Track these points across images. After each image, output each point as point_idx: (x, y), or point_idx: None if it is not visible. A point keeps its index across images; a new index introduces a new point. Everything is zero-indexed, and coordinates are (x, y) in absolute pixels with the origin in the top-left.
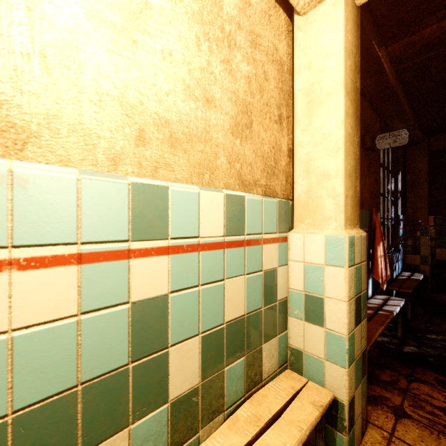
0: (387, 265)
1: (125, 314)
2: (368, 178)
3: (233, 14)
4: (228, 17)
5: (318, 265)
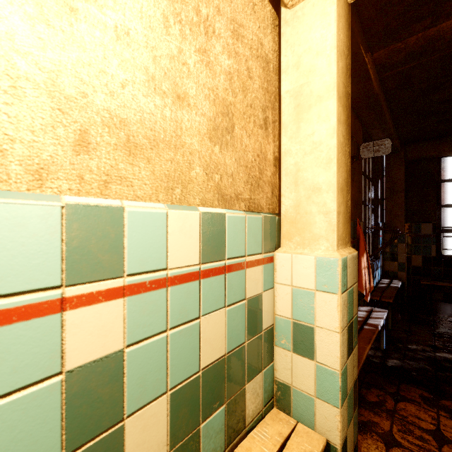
0: (370, 277)
1: (56, 390)
2: (352, 187)
3: None
4: None
5: (307, 290)
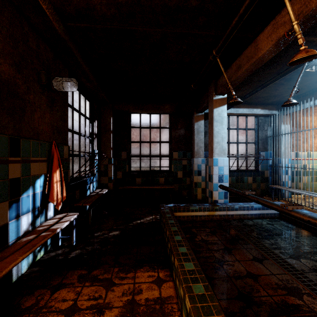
0: (63, 189)
1: None
2: (50, 114)
3: None
4: None
5: None
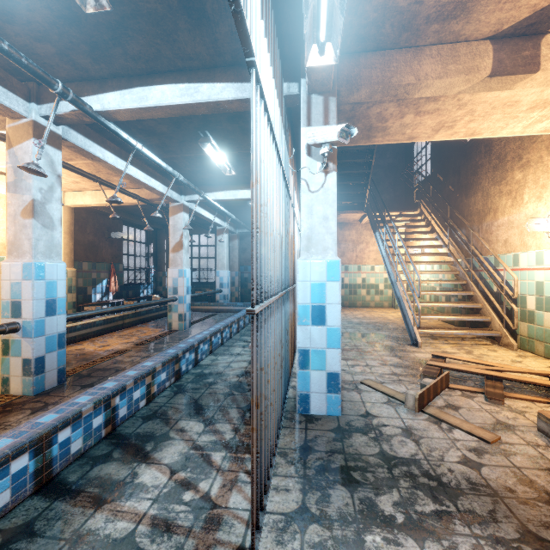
0: (116, 286)
1: None
2: (111, 249)
3: None
4: None
5: None
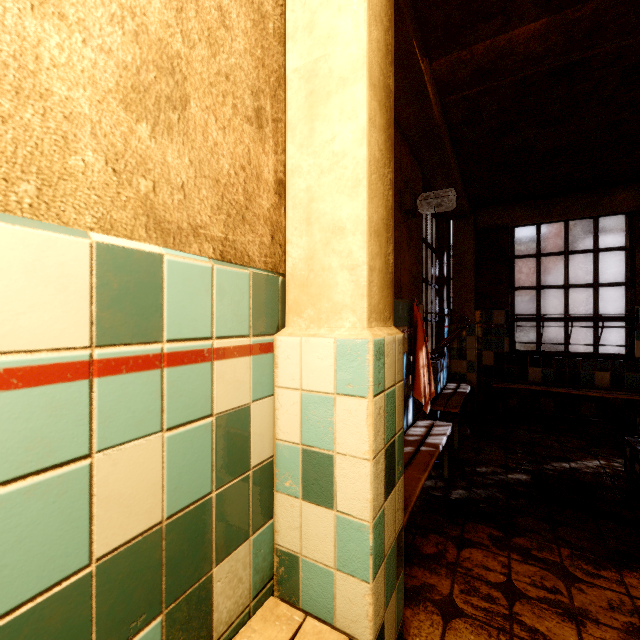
0: (431, 378)
1: None
2: (409, 255)
3: None
4: None
5: (324, 394)
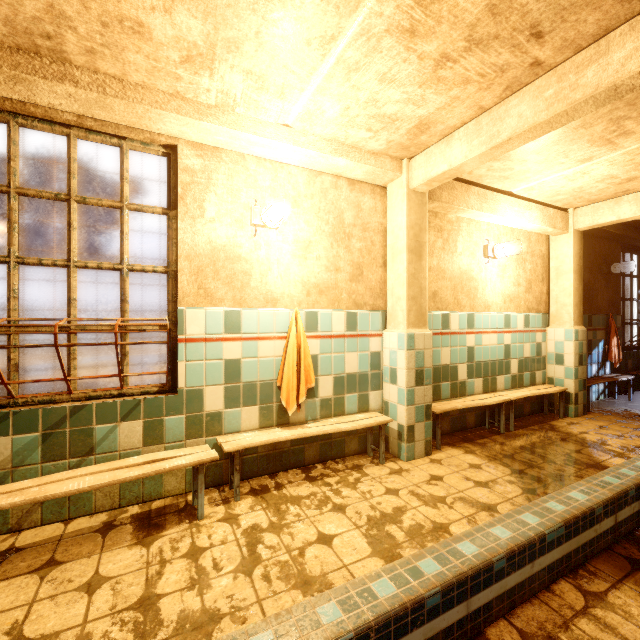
0: (619, 352)
1: (503, 347)
2: (607, 292)
3: (525, 250)
4: (524, 253)
5: (561, 341)
